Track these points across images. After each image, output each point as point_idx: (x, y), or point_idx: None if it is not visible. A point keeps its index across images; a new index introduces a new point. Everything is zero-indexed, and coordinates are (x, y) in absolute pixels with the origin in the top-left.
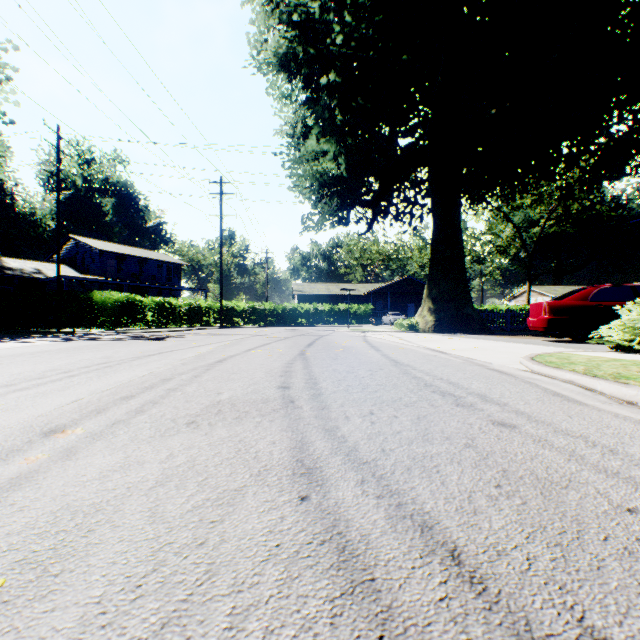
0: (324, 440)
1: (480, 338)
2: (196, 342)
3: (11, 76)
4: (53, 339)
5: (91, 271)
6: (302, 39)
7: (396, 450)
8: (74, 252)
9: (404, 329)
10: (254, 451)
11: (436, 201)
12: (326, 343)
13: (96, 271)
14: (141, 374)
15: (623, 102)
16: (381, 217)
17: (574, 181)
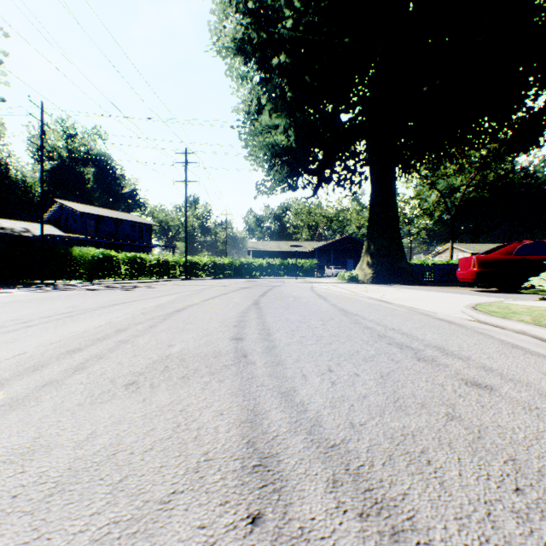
0: (280, 409)
1: (414, 288)
2: (161, 292)
3: (2, 59)
4: (32, 289)
5: (73, 230)
6: (256, 26)
7: (368, 425)
8: (59, 214)
9: (346, 280)
10: (196, 427)
11: (374, 168)
12: (278, 293)
13: (78, 230)
14: (98, 324)
15: (539, 80)
16: (325, 183)
17: (495, 150)
